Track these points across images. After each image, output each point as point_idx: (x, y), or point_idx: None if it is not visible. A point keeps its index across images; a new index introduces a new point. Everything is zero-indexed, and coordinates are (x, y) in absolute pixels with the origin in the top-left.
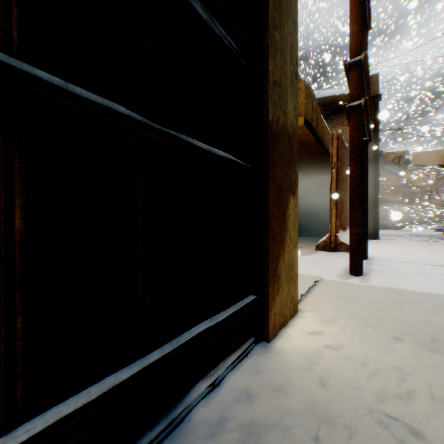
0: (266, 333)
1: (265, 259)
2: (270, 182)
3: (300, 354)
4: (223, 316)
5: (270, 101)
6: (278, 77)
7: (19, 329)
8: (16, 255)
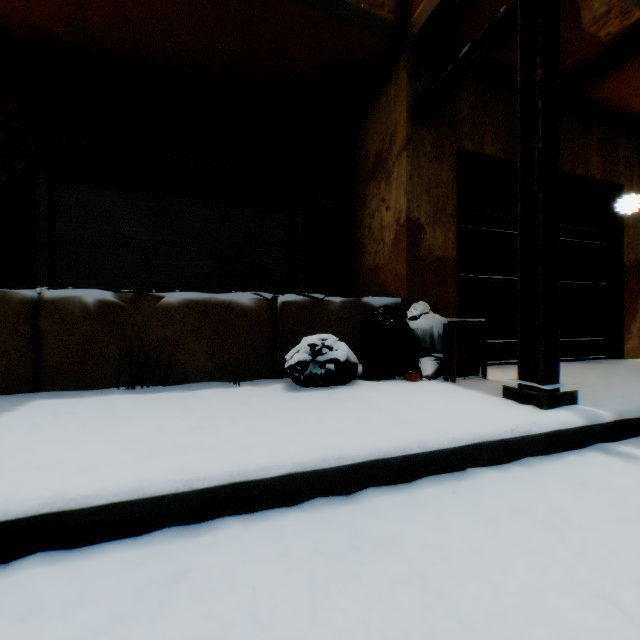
0: (620, 354)
1: (619, 323)
2: (622, 289)
3: (638, 360)
4: (598, 338)
5: (622, 254)
6: (628, 239)
7: (560, 323)
8: (560, 311)
